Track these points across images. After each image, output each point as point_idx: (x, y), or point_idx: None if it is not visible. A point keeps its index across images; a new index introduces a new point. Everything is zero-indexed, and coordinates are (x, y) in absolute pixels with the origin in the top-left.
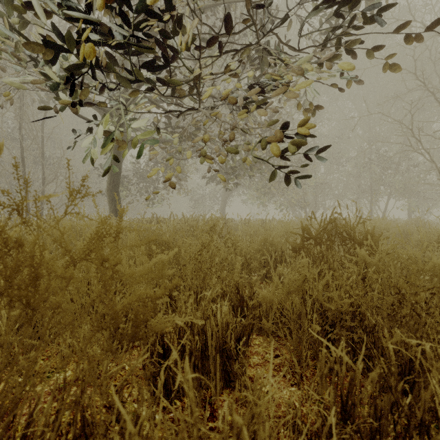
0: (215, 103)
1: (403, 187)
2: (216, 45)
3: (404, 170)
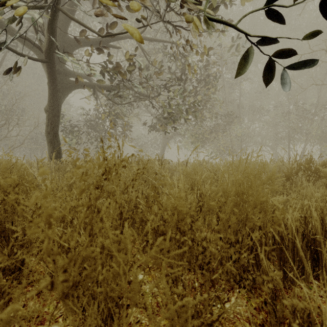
0: (154, 57)
1: (320, 133)
2: (155, 2)
3: (320, 118)
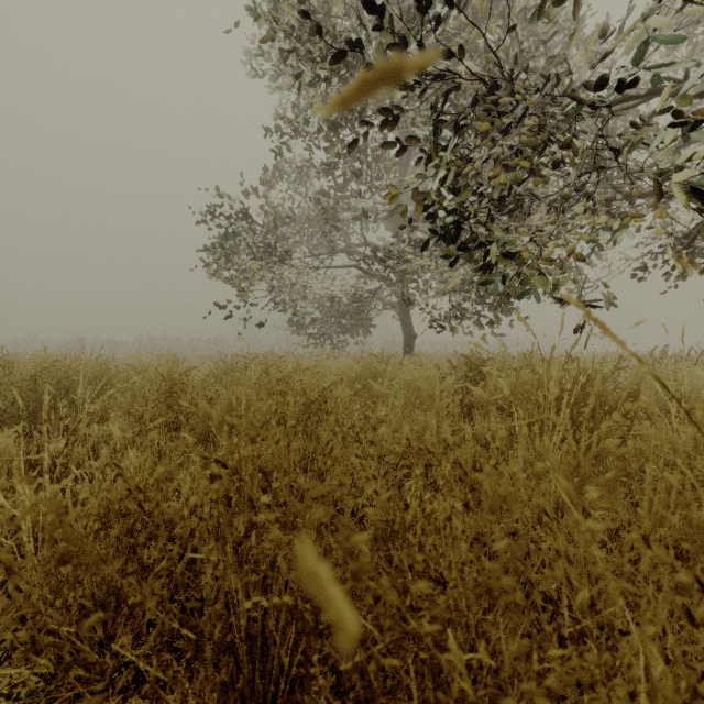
0: None
1: None
2: None
3: None
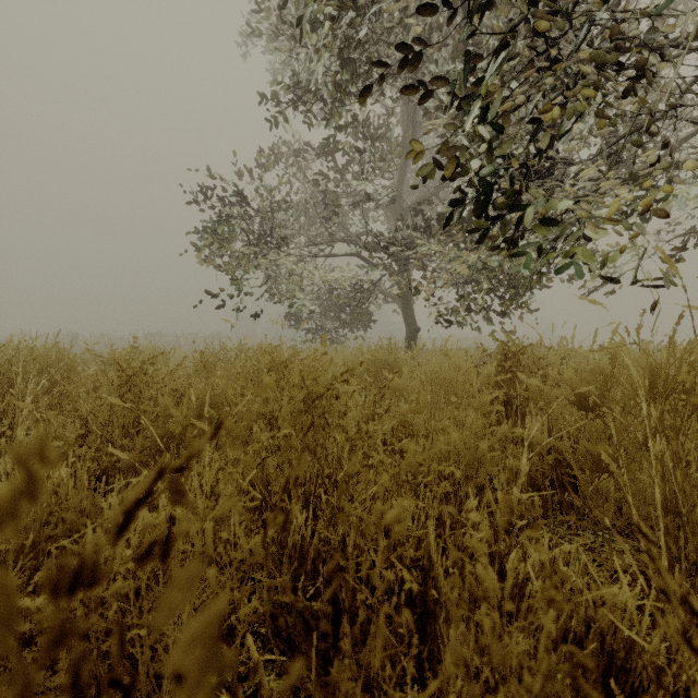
0: None
1: None
2: None
3: None
